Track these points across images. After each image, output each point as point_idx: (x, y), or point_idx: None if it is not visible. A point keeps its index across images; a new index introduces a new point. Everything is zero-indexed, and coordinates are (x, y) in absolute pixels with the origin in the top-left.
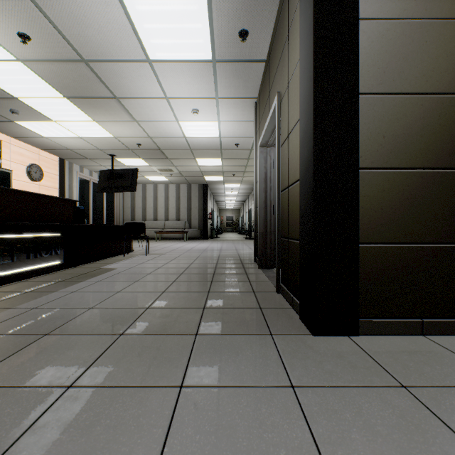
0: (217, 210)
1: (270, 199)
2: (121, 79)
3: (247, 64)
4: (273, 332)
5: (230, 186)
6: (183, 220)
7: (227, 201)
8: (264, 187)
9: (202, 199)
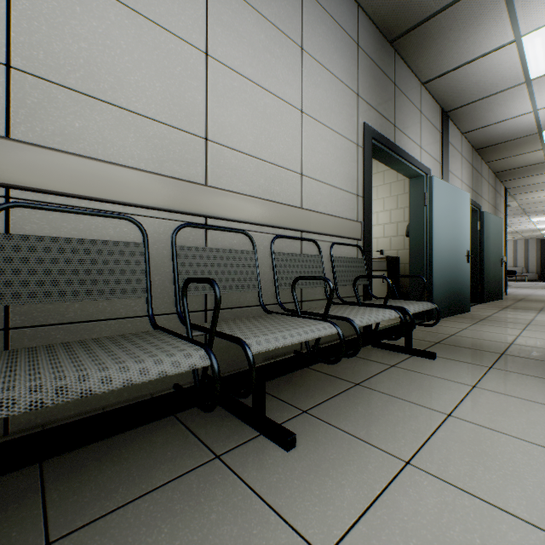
0: None
1: None
2: (515, 224)
3: None
4: None
5: None
6: (520, 267)
7: None
8: None
9: (540, 250)
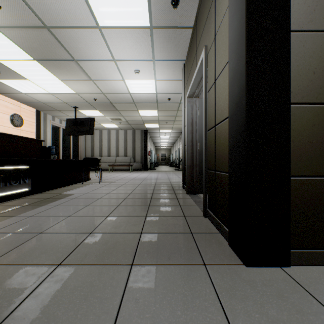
0: (155, 149)
1: (196, 139)
2: (77, 44)
3: (178, 30)
4: (206, 261)
5: (164, 131)
6: (129, 156)
7: (161, 143)
8: (191, 129)
9: (143, 141)
